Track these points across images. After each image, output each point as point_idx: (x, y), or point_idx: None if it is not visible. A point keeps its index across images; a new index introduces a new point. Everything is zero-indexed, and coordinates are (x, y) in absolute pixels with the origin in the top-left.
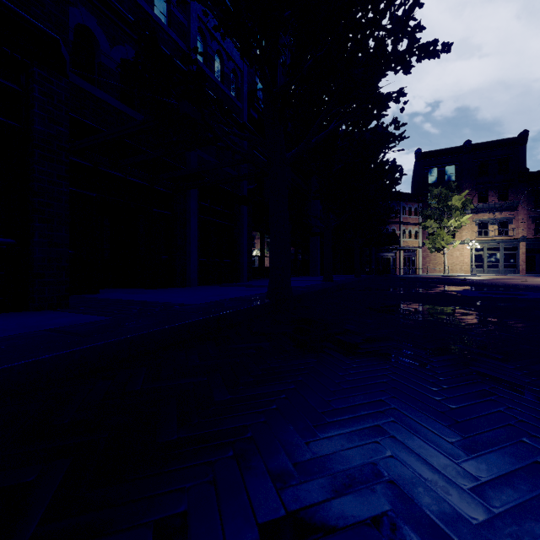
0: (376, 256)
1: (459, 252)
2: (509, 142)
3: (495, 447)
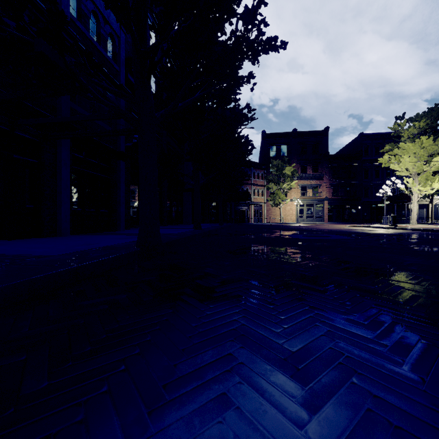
0: (235, 208)
1: (289, 207)
2: (318, 133)
3: (332, 396)
